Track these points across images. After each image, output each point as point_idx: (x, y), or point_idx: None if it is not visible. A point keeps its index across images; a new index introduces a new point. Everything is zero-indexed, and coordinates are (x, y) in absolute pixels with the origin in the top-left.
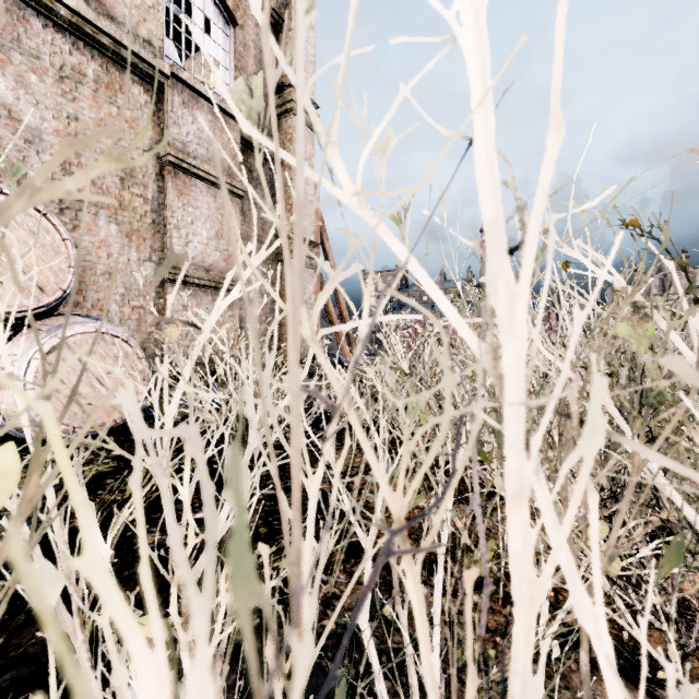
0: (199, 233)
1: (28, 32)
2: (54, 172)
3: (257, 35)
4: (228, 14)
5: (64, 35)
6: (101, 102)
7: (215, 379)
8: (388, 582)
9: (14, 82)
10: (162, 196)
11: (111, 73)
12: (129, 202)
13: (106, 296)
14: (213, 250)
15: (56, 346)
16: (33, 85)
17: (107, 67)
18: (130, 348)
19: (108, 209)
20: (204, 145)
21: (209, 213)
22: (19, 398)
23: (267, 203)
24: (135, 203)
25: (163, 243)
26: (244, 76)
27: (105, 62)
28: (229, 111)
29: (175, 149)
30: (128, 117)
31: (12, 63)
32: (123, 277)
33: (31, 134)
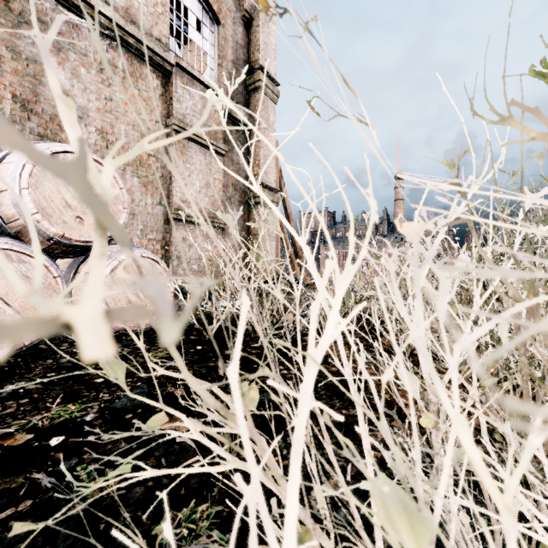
0: (194, 183)
1: (80, 36)
2: (96, 139)
3: (233, 31)
4: (214, 16)
5: (103, 38)
6: (127, 86)
7: (210, 294)
8: (424, 433)
9: (70, 74)
10: (168, 155)
11: (134, 65)
12: (146, 161)
13: (130, 231)
14: (203, 196)
15: (115, 267)
16: (82, 76)
17: (131, 60)
18: (162, 269)
19: (132, 166)
20: (197, 117)
21: (200, 168)
22: (315, 277)
23: (240, 160)
24: (150, 161)
25: (169, 191)
26: (224, 63)
27: (130, 57)
28: (215, 90)
29: (178, 120)
30: (145, 97)
31: (69, 60)
32: (142, 217)
33: (81, 112)
